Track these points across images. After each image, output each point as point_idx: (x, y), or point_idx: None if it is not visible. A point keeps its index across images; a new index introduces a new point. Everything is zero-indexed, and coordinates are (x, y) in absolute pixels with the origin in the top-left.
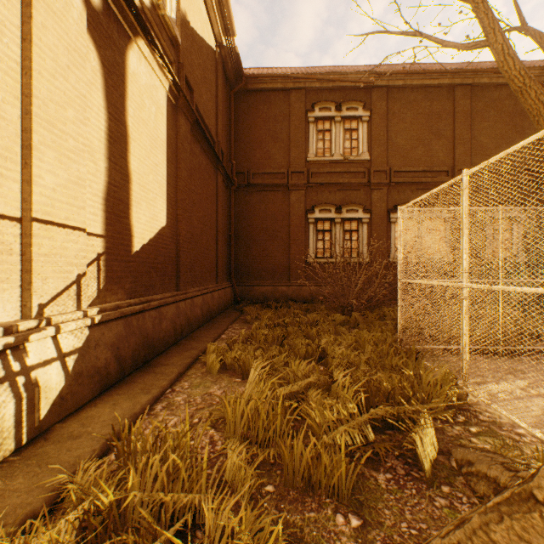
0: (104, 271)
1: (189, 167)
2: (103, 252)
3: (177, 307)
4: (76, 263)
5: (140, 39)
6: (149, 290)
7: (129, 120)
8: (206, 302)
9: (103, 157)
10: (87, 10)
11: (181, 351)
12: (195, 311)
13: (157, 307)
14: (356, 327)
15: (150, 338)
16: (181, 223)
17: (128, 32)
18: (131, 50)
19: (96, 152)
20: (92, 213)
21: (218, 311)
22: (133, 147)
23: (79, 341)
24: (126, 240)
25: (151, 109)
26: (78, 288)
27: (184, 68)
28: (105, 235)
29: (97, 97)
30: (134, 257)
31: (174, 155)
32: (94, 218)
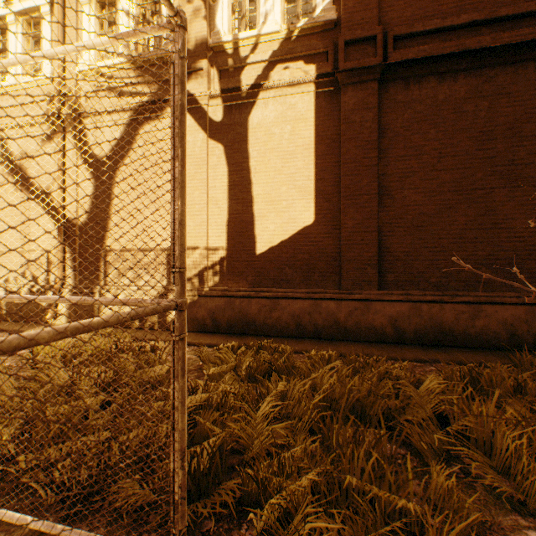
0: (227, 268)
1: (371, 138)
2: (226, 257)
3: (313, 304)
4: (200, 264)
5: (261, 93)
6: (280, 283)
7: (252, 161)
8: (428, 314)
9: (226, 201)
10: (213, 129)
11: (275, 341)
12: (366, 318)
13: (274, 298)
14: (419, 501)
15: (251, 318)
16: (344, 213)
17: (251, 101)
18: (254, 110)
19: (220, 201)
20: (217, 236)
21: (512, 344)
22: (258, 178)
23: (191, 301)
24: (248, 246)
25: (284, 130)
26: (201, 276)
27: (339, 40)
28: (228, 247)
29: (221, 170)
30: (259, 258)
31: (335, 144)
32: (219, 238)
